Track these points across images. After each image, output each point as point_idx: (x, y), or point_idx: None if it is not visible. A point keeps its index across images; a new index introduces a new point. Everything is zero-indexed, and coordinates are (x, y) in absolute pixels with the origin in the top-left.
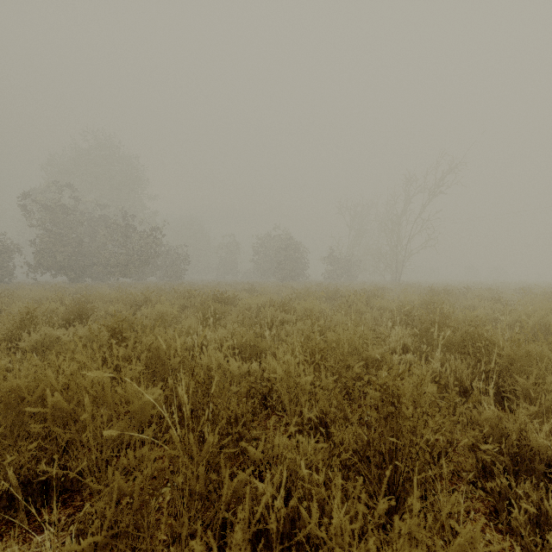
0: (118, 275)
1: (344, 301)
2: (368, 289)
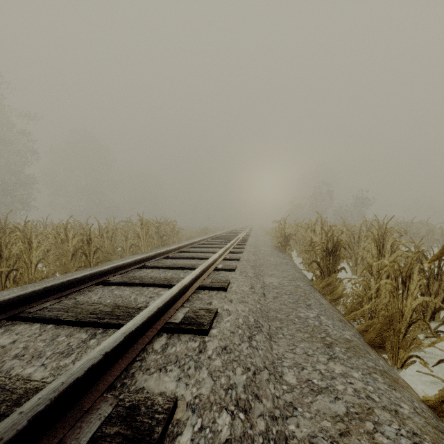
0: None
1: None
2: None
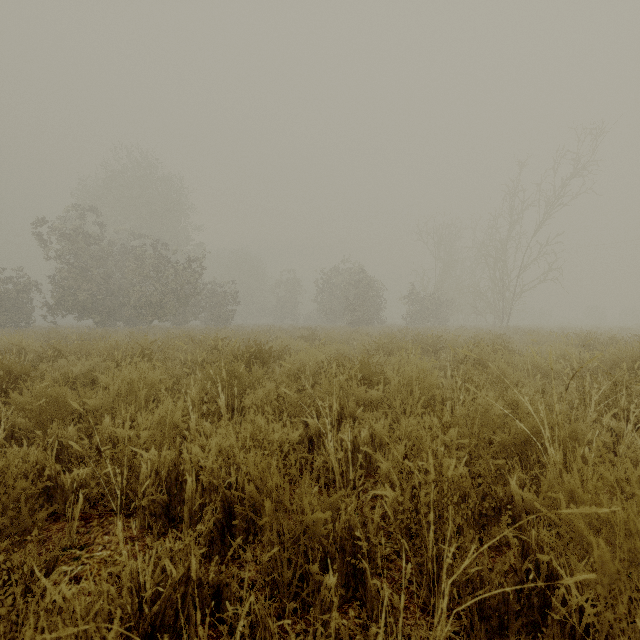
0: (150, 318)
1: (461, 357)
2: (479, 336)
